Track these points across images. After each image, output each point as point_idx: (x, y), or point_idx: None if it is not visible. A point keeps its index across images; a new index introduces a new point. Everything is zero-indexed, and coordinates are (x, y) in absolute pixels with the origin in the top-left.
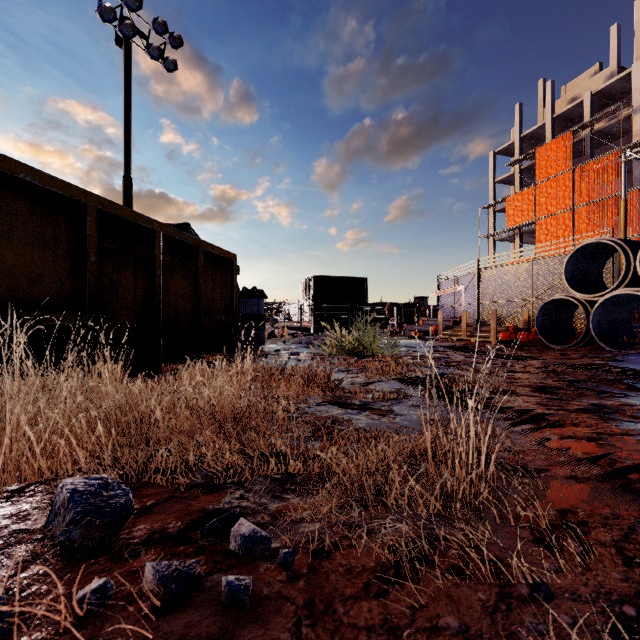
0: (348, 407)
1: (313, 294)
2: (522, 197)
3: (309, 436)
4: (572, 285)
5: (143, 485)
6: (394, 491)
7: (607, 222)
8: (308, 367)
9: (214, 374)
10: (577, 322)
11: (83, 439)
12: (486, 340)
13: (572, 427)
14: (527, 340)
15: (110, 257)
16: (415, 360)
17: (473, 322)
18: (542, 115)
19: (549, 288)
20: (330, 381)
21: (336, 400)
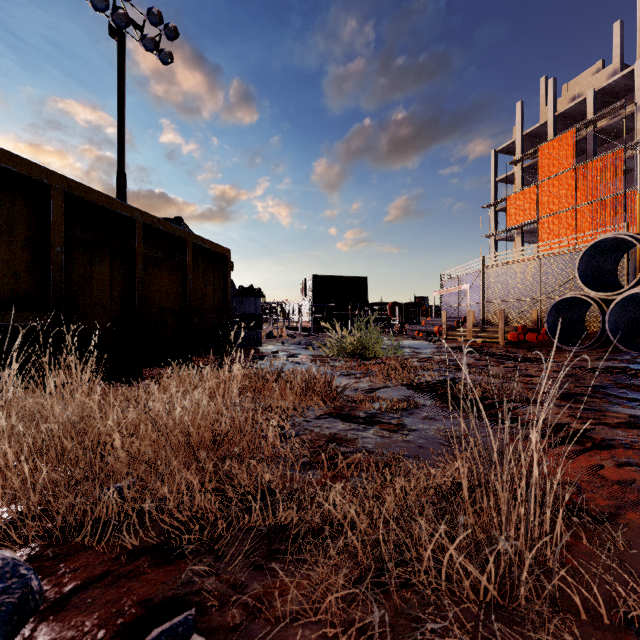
0: (352, 421)
1: (313, 294)
2: (524, 196)
3: (306, 462)
4: (586, 283)
5: (72, 549)
6: (426, 563)
7: (610, 221)
8: (306, 373)
9: (191, 385)
10: (589, 322)
11: (7, 476)
12: (493, 341)
13: (625, 449)
14: (537, 341)
15: (81, 248)
16: (422, 363)
17: (478, 322)
18: (544, 113)
19: (559, 286)
20: (331, 388)
21: (338, 411)
